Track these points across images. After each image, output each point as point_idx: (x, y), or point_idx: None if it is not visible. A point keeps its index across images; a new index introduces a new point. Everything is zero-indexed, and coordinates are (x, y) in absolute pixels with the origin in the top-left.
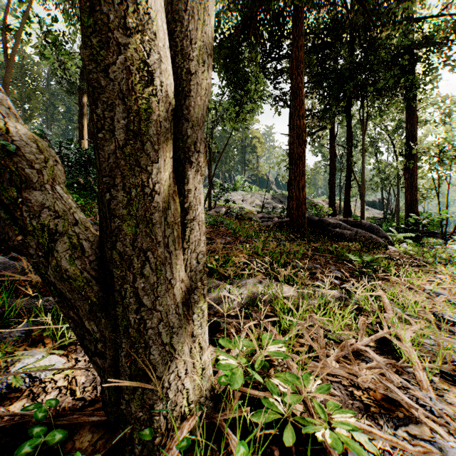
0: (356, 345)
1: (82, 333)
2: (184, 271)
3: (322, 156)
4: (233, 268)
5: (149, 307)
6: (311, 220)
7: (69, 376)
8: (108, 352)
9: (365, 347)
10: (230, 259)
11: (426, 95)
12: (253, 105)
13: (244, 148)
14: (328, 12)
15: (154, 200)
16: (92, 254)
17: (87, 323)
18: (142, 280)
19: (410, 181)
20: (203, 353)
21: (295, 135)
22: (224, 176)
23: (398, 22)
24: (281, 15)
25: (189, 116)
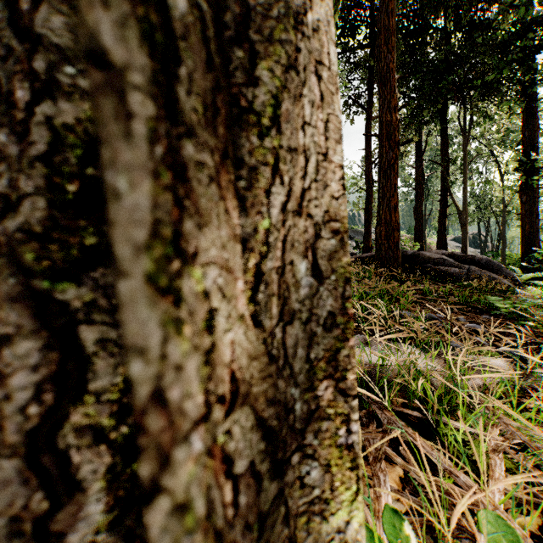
0: None
1: None
2: (249, 316)
3: (402, 180)
4: None
5: None
6: (402, 255)
7: None
8: None
9: None
10: None
11: None
12: None
13: None
14: None
15: None
16: None
17: None
18: None
19: (529, 205)
20: None
21: (384, 136)
22: None
23: None
24: None
25: None
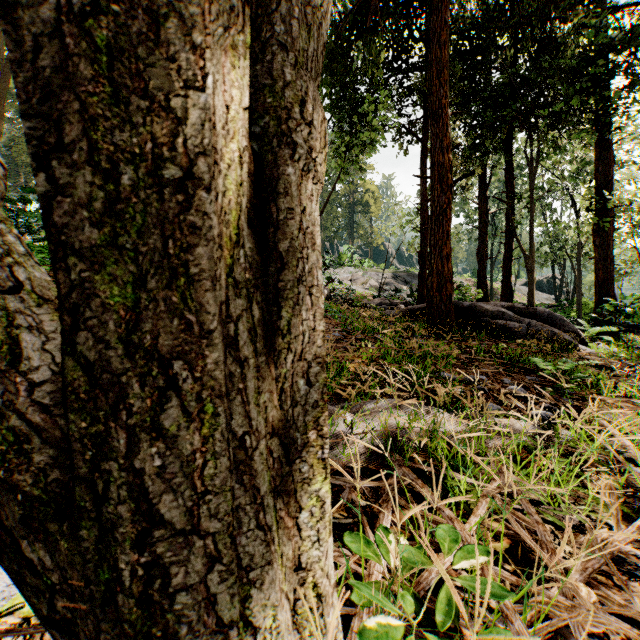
0: (613, 542)
1: (16, 569)
2: (278, 406)
3: (465, 216)
4: (352, 382)
5: (180, 526)
6: (458, 307)
7: (31, 621)
8: (80, 623)
9: (631, 547)
10: (342, 367)
11: (629, 119)
12: (371, 134)
13: (352, 206)
14: (477, 3)
15: (194, 206)
16: (41, 364)
17: (28, 544)
18: (157, 447)
19: (603, 249)
20: (324, 608)
21: (435, 178)
22: (323, 246)
23: (595, 3)
24: (410, 3)
25: (287, 38)
